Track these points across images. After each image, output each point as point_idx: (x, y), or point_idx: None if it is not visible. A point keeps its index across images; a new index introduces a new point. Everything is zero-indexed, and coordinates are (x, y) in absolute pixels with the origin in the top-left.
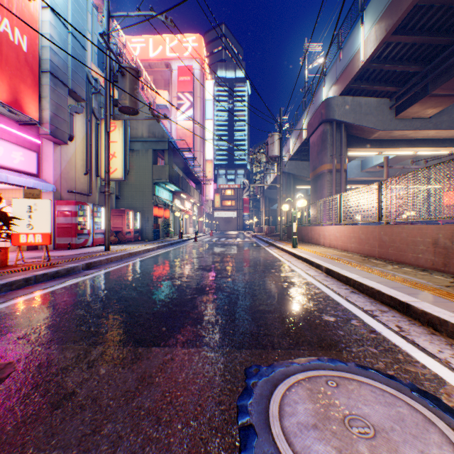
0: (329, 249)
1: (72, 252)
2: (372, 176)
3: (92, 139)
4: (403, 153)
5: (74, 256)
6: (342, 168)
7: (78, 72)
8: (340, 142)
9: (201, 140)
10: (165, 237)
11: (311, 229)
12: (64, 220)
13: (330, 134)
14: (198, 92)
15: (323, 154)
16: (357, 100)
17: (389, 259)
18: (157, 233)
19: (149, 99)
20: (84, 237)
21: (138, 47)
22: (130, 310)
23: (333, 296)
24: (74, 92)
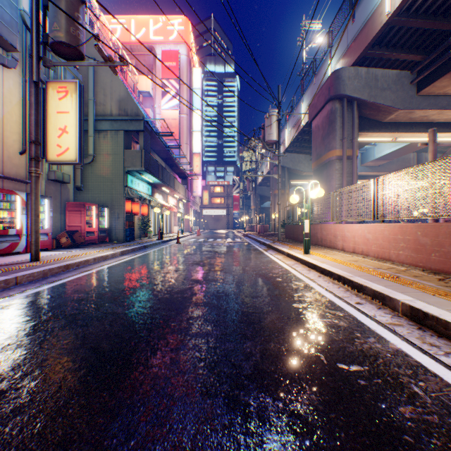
0: (356, 256)
1: None
2: (373, 170)
3: None
4: (421, 140)
5: None
6: (354, 154)
7: (2, 5)
8: (351, 124)
9: (188, 132)
10: (142, 238)
11: (321, 228)
12: None
13: (340, 113)
14: (185, 79)
15: (331, 138)
16: (372, 72)
17: None
18: (130, 232)
19: (129, 83)
20: (8, 240)
21: (119, 29)
22: None
23: None
24: None
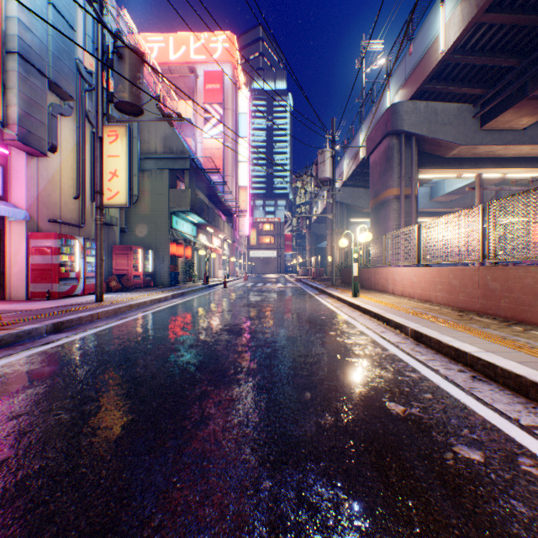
0: (402, 298)
1: (48, 305)
2: (444, 206)
3: (85, 152)
4: (488, 175)
5: (45, 311)
6: (412, 193)
7: (63, 59)
8: (409, 161)
9: (234, 163)
10: (186, 282)
11: (374, 272)
12: (41, 260)
13: (398, 150)
14: (230, 104)
15: (388, 176)
16: (432, 106)
17: (502, 316)
18: (175, 276)
19: (168, 111)
20: (70, 282)
21: (156, 48)
22: (77, 430)
23: (448, 389)
24: (57, 85)
